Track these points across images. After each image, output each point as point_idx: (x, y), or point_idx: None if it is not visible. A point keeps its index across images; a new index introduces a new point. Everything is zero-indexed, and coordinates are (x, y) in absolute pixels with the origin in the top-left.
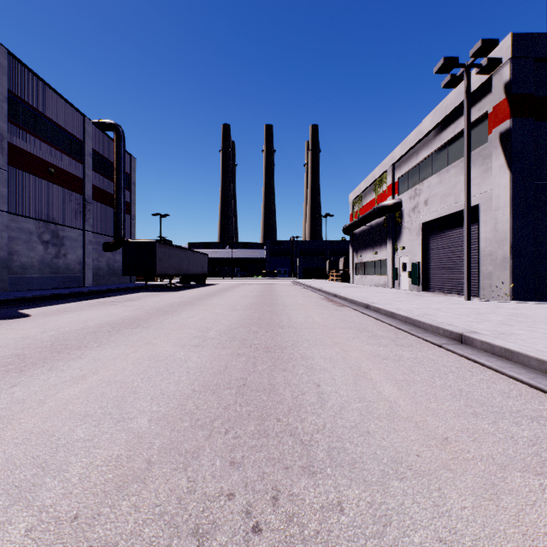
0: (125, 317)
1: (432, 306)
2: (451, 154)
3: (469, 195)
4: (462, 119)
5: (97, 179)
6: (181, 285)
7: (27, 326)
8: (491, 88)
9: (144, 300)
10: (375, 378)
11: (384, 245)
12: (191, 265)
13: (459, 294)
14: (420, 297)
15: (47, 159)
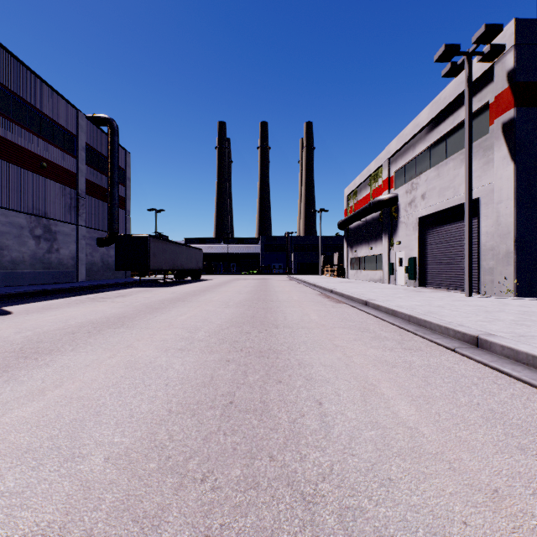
0: (111, 315)
1: (434, 303)
2: (450, 146)
3: (471, 187)
4: (462, 110)
5: (91, 173)
6: (176, 280)
7: (3, 326)
8: (493, 77)
9: (136, 296)
10: (387, 392)
11: (379, 240)
12: (186, 260)
13: (458, 290)
14: (418, 292)
15: (39, 153)
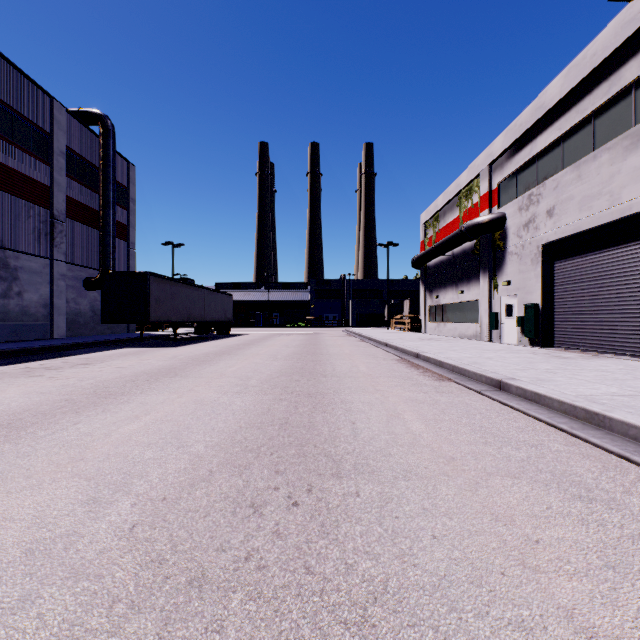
0: None
1: None
2: (601, 130)
3: None
4: (627, 68)
5: (75, 189)
6: (196, 335)
7: None
8: None
9: (107, 364)
10: None
11: (474, 281)
12: (208, 309)
13: (616, 353)
14: (566, 360)
15: None
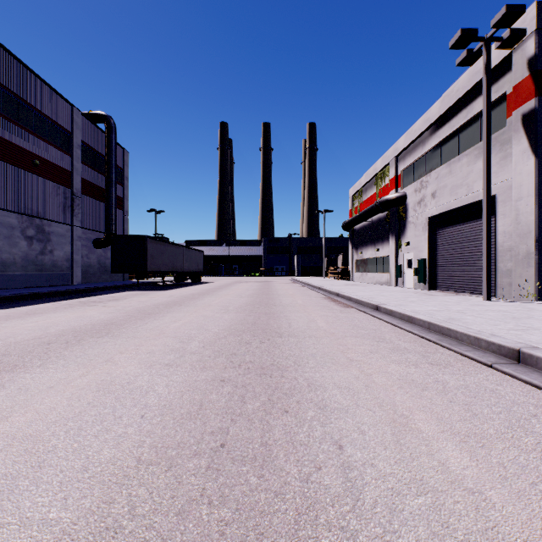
0: (98, 321)
1: (452, 308)
2: (463, 141)
3: (489, 183)
4: (476, 102)
5: (87, 172)
6: (176, 282)
7: None
8: (511, 66)
9: (130, 300)
10: (424, 429)
11: (386, 241)
12: (186, 262)
13: (472, 293)
14: (431, 296)
15: (31, 150)
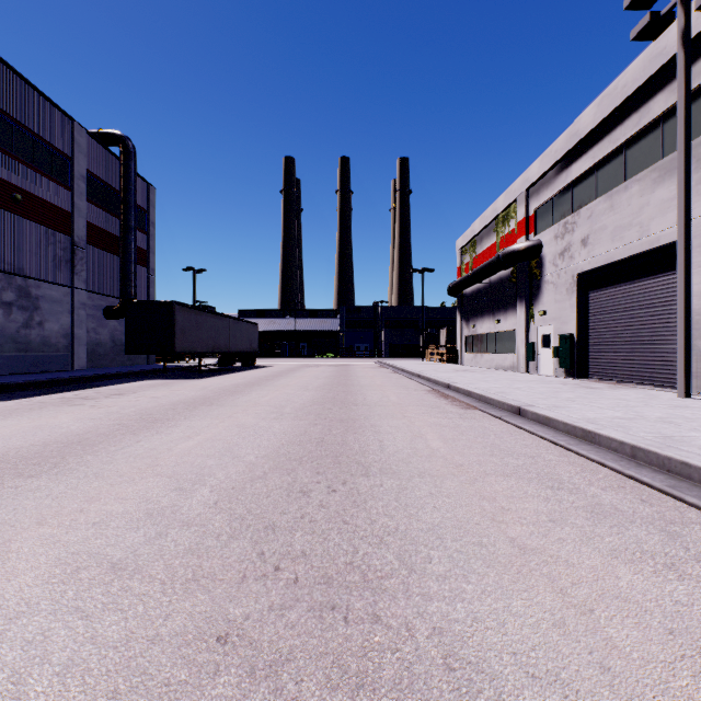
0: (58, 437)
1: (645, 413)
2: (632, 161)
3: (689, 215)
4: (655, 101)
5: (95, 214)
6: (220, 366)
7: None
8: None
9: (140, 394)
10: None
11: (511, 310)
12: (233, 339)
13: (646, 384)
14: (591, 390)
15: (9, 179)
